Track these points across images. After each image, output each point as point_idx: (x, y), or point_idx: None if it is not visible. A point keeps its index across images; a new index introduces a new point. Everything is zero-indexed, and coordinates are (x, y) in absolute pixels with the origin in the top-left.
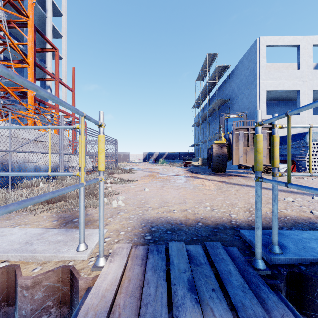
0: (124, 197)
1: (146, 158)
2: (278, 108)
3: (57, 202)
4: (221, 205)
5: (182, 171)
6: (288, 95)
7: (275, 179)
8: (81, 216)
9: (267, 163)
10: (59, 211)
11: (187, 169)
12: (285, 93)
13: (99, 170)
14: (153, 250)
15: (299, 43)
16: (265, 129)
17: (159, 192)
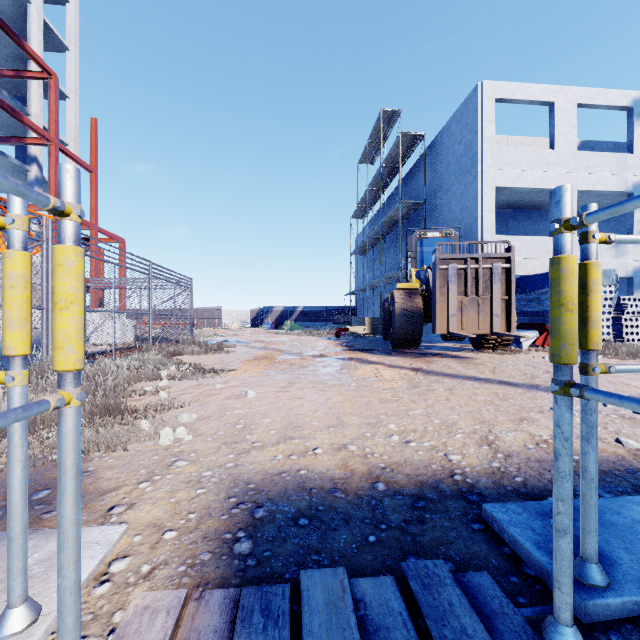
0: (196, 416)
1: (257, 318)
2: (514, 222)
3: (5, 439)
4: (424, 429)
5: (331, 347)
6: (533, 198)
7: (591, 382)
8: (13, 516)
9: (502, 329)
10: (3, 467)
11: (342, 341)
12: (528, 193)
13: (56, 368)
14: (252, 609)
15: (553, 100)
16: (498, 262)
17: (280, 398)
